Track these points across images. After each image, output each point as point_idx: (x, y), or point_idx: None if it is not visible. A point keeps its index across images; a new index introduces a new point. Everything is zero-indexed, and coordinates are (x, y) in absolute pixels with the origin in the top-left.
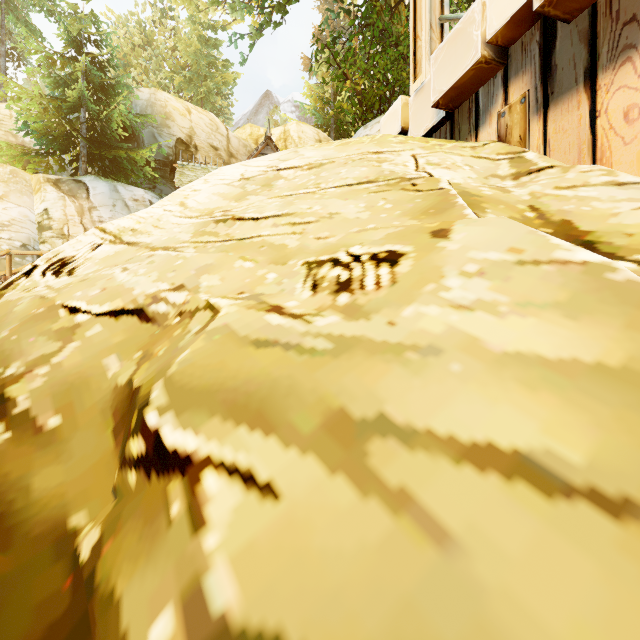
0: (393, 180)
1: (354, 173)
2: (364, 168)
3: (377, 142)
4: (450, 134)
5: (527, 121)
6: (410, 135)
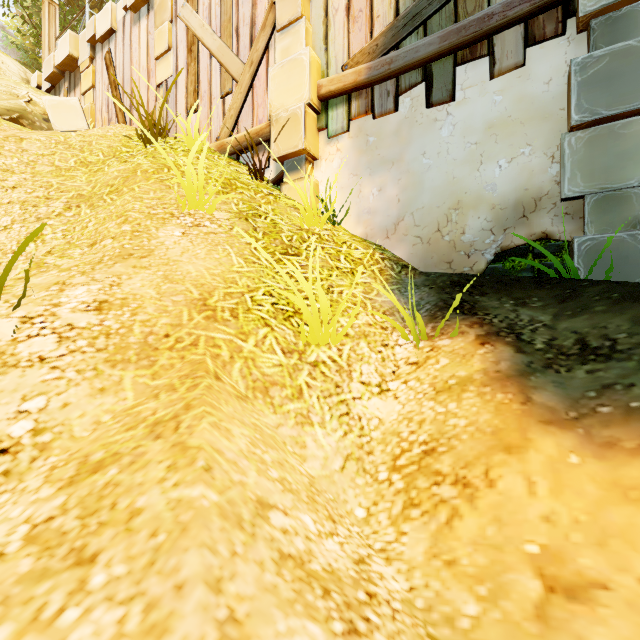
0: (13, 94)
1: (0, 88)
2: (5, 88)
3: (16, 83)
4: (55, 94)
5: (67, 95)
6: (43, 89)
